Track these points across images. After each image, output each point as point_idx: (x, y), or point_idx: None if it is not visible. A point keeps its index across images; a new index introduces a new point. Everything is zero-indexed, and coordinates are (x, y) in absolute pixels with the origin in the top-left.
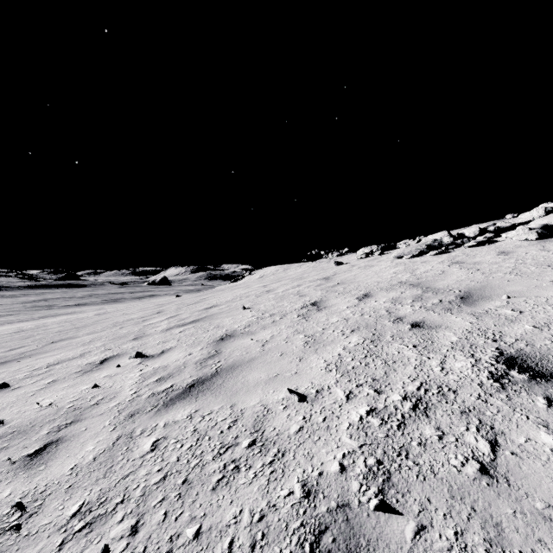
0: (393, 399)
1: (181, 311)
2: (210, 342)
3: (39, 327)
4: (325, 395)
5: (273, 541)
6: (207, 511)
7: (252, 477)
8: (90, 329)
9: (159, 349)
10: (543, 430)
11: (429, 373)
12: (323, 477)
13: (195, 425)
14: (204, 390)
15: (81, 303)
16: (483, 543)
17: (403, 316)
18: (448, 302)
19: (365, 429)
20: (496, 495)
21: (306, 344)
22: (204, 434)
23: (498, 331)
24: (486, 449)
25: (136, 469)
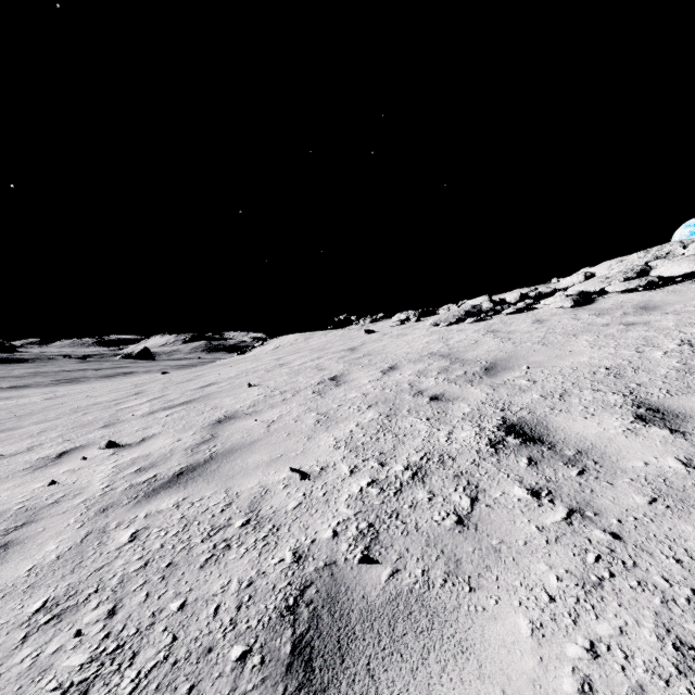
0: (395, 470)
1: (168, 391)
2: (205, 426)
3: None
4: (329, 471)
5: (259, 600)
6: (193, 587)
7: (243, 552)
8: (38, 417)
9: (138, 437)
10: (517, 485)
11: (434, 444)
12: (315, 544)
13: (183, 512)
14: (195, 477)
15: (21, 385)
16: (443, 575)
17: (425, 389)
18: (472, 374)
19: (363, 499)
20: (464, 539)
21: (317, 422)
22: (193, 519)
23: (509, 401)
24: (466, 505)
25: (111, 561)
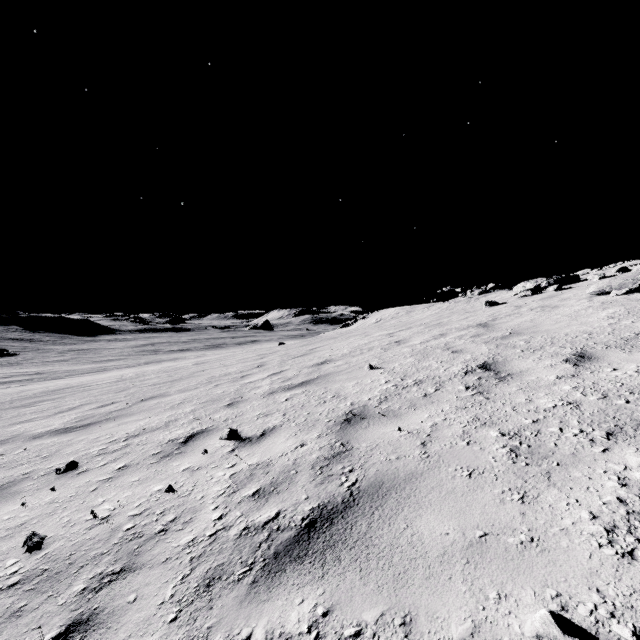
0: None
1: (285, 366)
2: (330, 424)
3: (138, 377)
4: None
5: None
6: None
7: None
8: (183, 384)
9: (259, 427)
10: None
11: None
12: None
13: None
14: (335, 545)
15: (184, 348)
16: None
17: None
18: None
19: None
20: None
21: (514, 454)
22: None
23: None
24: None
25: None
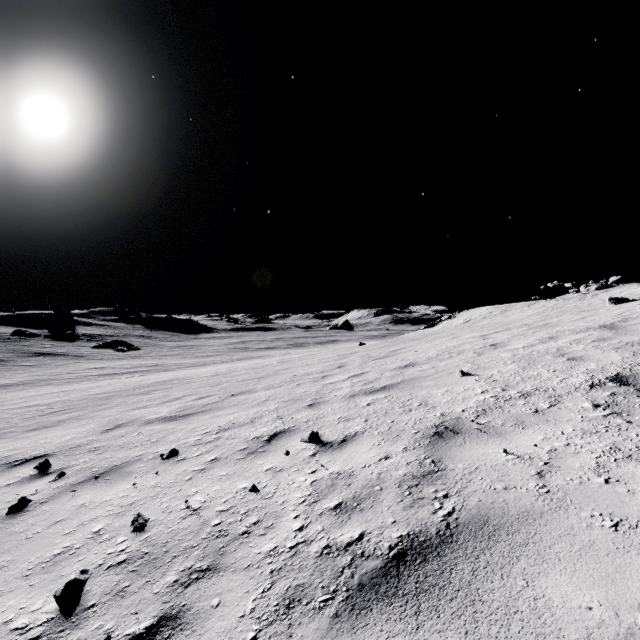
0: None
1: (366, 368)
2: (418, 437)
3: (230, 372)
4: None
5: None
6: None
7: None
8: (268, 382)
9: (340, 432)
10: None
11: None
12: None
13: None
14: (430, 590)
15: (270, 347)
16: None
17: None
18: None
19: None
20: None
21: None
22: None
23: None
24: None
25: None
